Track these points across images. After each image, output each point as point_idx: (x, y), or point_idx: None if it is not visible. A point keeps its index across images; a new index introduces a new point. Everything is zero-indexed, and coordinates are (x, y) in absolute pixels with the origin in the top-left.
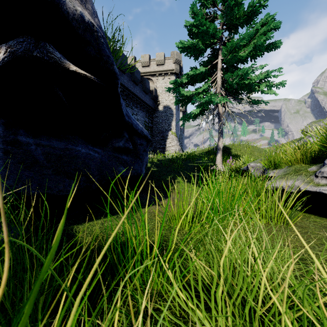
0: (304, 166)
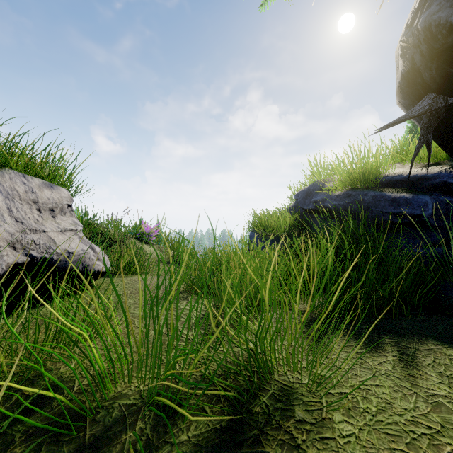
0: None
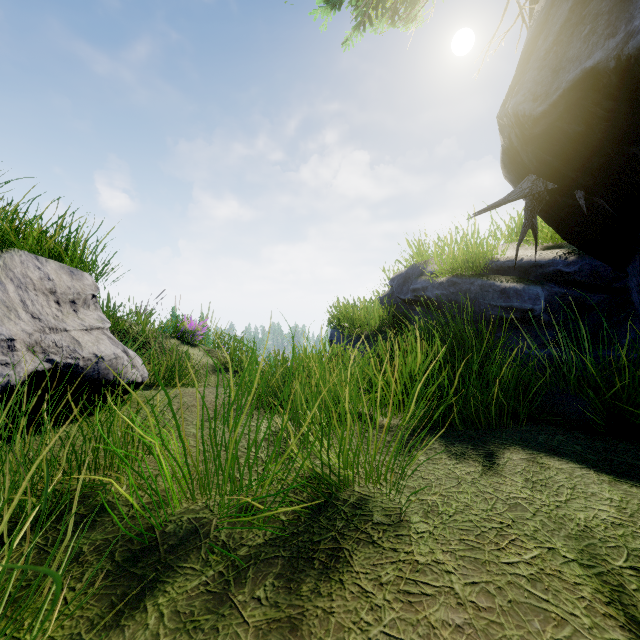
0: None
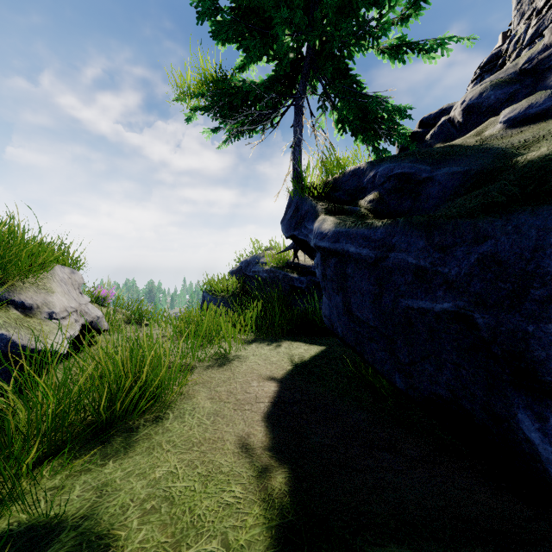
0: (5, 313)
